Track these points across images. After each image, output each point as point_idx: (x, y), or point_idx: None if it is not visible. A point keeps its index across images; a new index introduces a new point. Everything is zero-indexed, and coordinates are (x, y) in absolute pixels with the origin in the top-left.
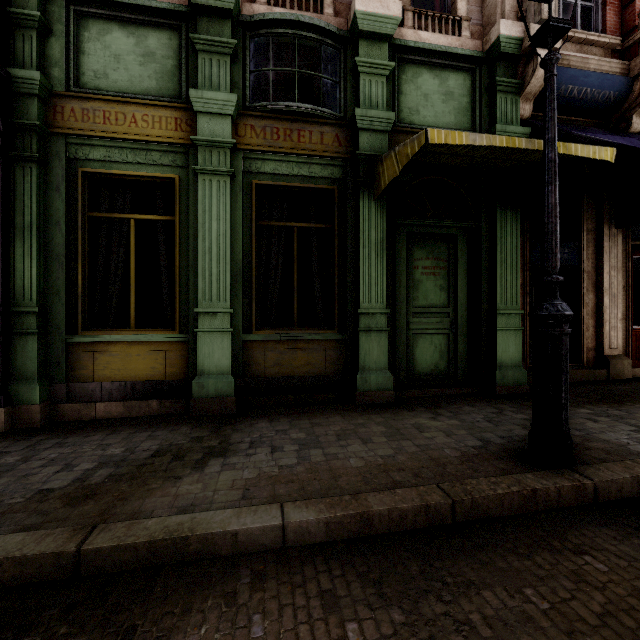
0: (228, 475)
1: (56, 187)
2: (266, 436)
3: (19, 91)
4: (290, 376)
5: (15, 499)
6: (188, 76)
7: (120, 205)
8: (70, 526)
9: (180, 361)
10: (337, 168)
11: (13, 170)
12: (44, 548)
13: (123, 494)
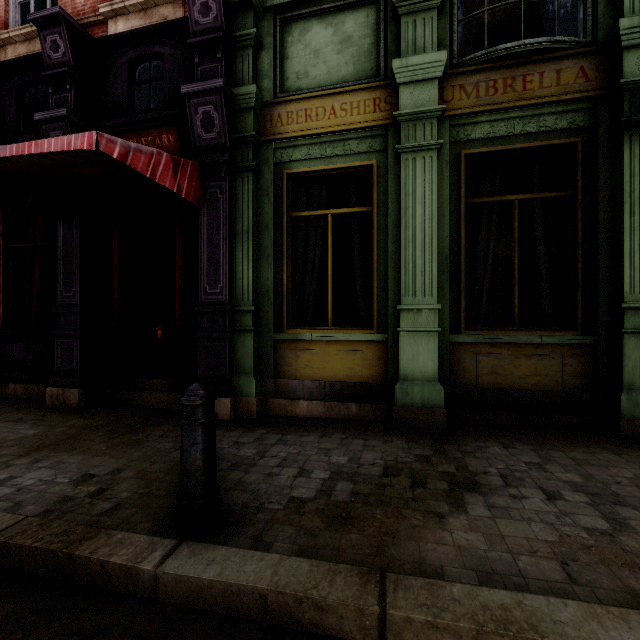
0: (510, 527)
1: (266, 192)
2: (517, 469)
3: (239, 108)
4: (511, 388)
5: (273, 504)
6: (386, 50)
7: (316, 203)
8: (349, 563)
9: (377, 363)
10: (580, 113)
11: (235, 182)
12: (341, 594)
13: (384, 526)
